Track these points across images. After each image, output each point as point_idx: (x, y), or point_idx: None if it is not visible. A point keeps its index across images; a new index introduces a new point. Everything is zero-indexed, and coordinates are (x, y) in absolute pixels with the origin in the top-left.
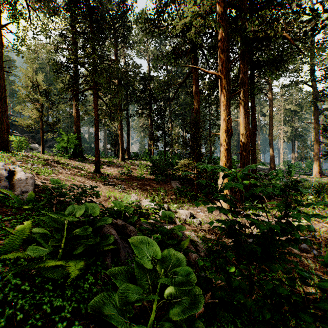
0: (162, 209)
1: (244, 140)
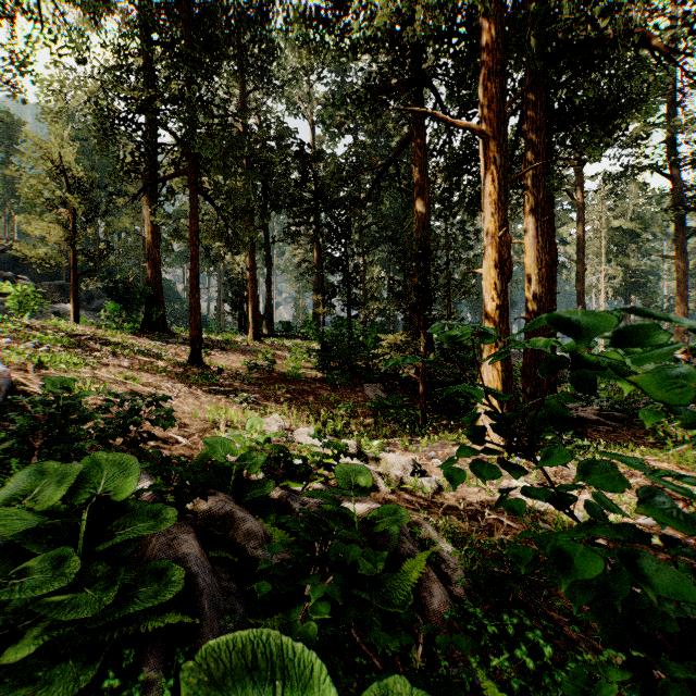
0: (345, 456)
1: (536, 288)
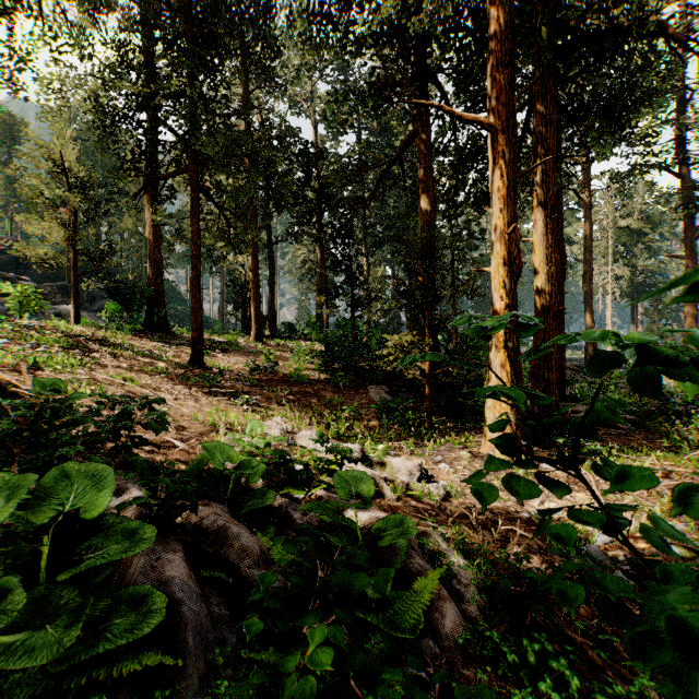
0: (348, 462)
1: (545, 287)
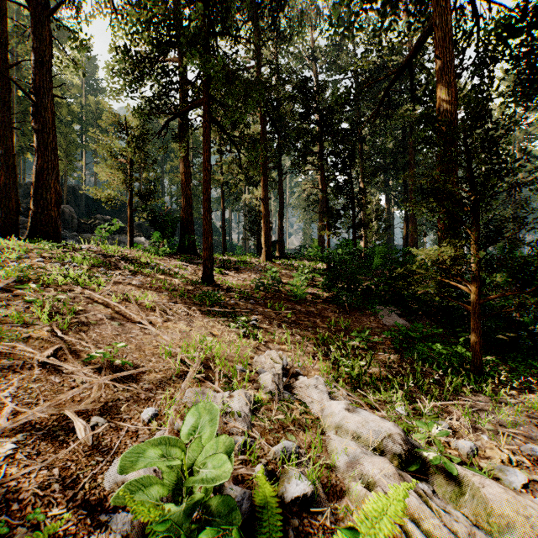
0: None
1: None
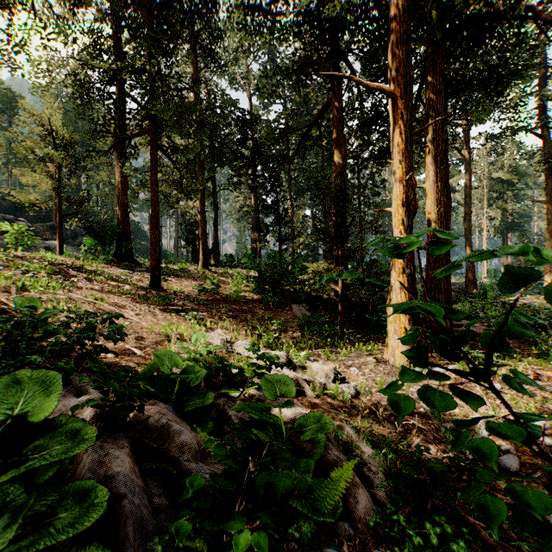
0: (276, 367)
1: (435, 224)
